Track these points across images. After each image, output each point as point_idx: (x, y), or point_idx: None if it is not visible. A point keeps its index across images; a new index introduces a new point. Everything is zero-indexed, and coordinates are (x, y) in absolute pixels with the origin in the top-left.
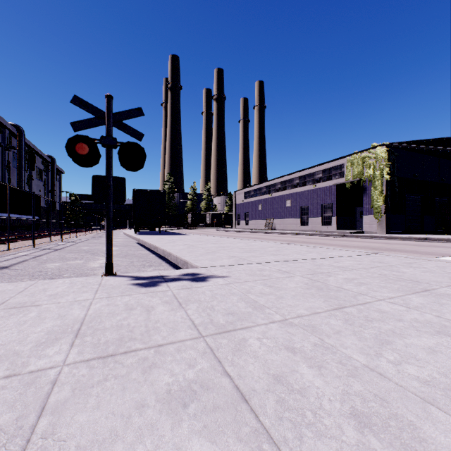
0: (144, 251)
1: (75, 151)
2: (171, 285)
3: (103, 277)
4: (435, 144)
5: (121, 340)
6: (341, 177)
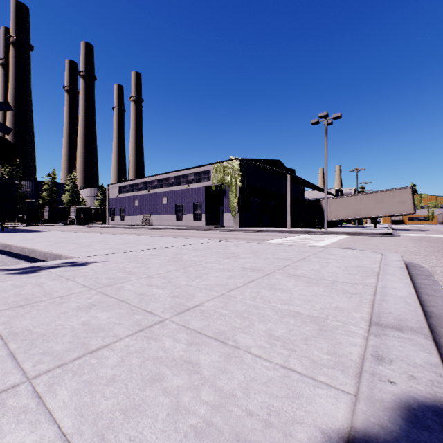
0: None
1: None
2: (52, 270)
3: None
4: (268, 163)
5: (27, 299)
6: (209, 181)
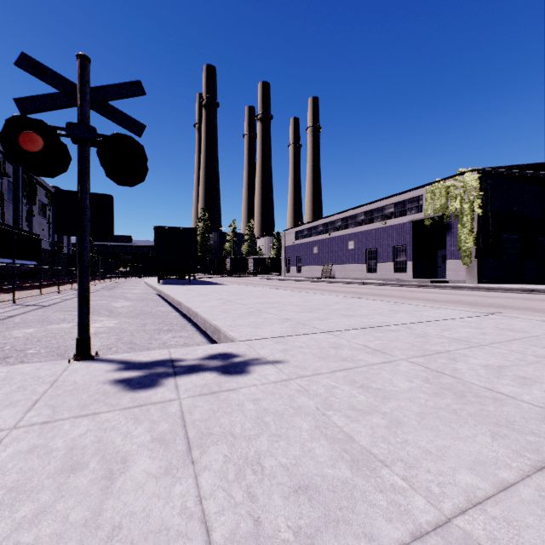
0: (165, 307)
1: (18, 145)
2: (183, 383)
3: (71, 364)
4: (537, 170)
5: None
6: (418, 212)
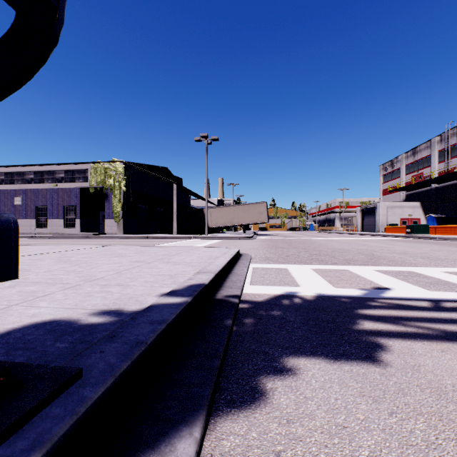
0: None
1: None
2: None
3: None
4: (156, 169)
5: None
6: (85, 182)
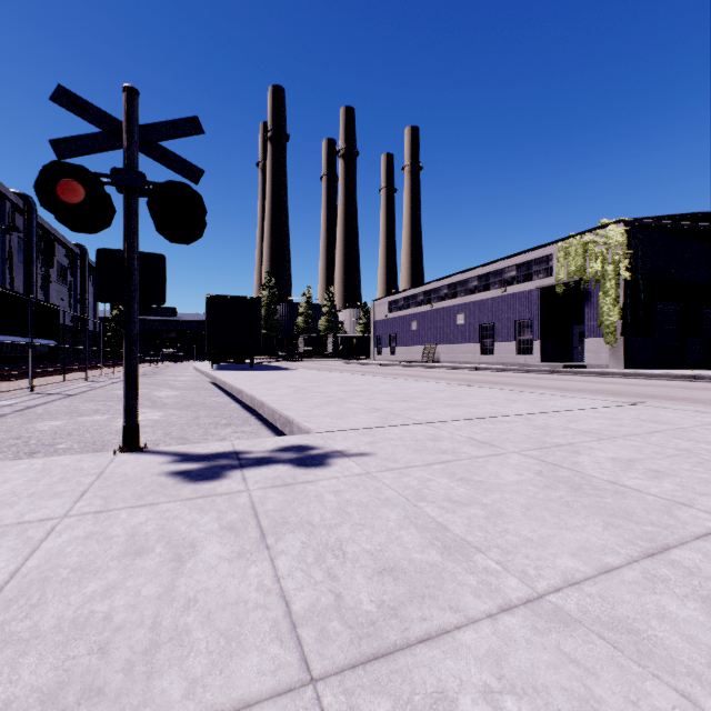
0: (221, 397)
1: (56, 195)
2: (251, 475)
3: (117, 456)
4: (703, 221)
5: (52, 702)
6: (548, 277)
